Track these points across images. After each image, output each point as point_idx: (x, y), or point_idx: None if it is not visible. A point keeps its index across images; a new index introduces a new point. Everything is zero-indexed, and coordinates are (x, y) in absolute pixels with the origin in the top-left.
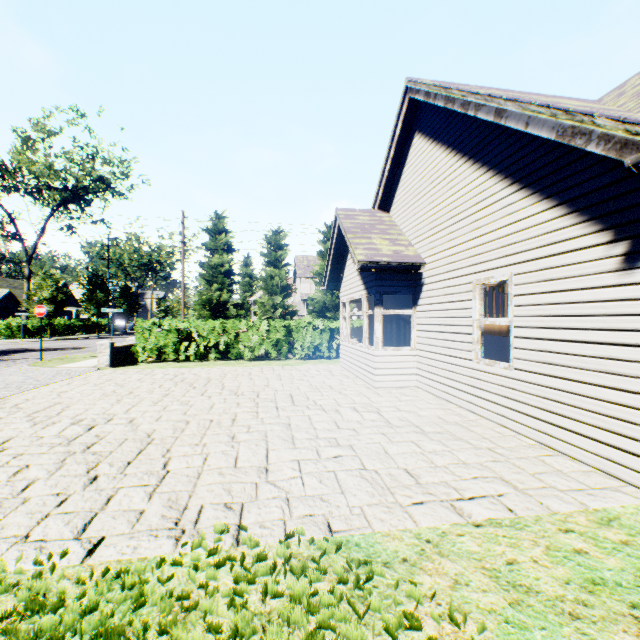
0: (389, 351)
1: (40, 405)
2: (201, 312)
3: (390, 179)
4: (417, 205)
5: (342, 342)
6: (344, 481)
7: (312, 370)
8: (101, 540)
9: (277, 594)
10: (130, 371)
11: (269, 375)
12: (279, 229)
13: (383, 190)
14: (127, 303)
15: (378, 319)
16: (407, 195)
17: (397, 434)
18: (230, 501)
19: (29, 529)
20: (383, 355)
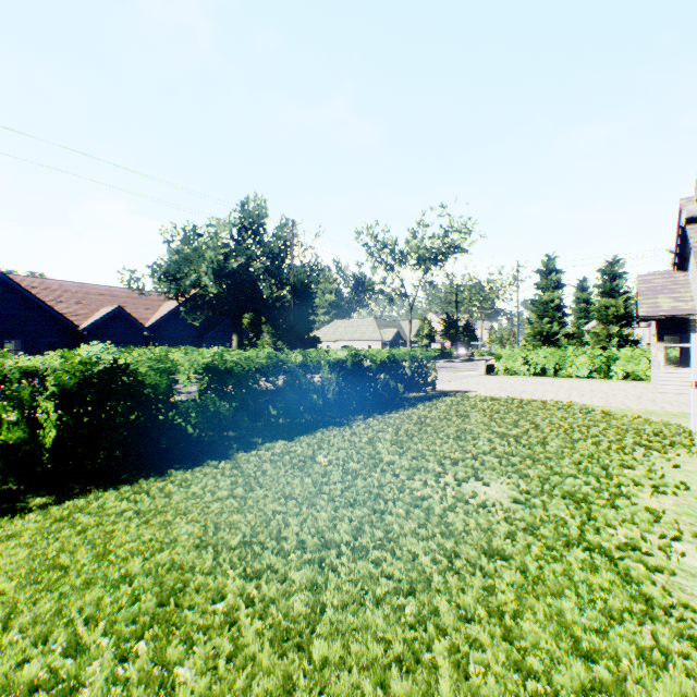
0: (668, 370)
1: (474, 383)
2: (532, 342)
3: (683, 250)
4: (694, 274)
5: (650, 366)
6: (594, 401)
7: (620, 384)
8: (523, 398)
9: (563, 403)
10: (496, 377)
11: (583, 384)
12: (614, 258)
13: (677, 259)
14: (467, 335)
15: (659, 350)
16: (691, 265)
17: (635, 400)
18: (554, 399)
19: (505, 396)
20: (663, 372)
